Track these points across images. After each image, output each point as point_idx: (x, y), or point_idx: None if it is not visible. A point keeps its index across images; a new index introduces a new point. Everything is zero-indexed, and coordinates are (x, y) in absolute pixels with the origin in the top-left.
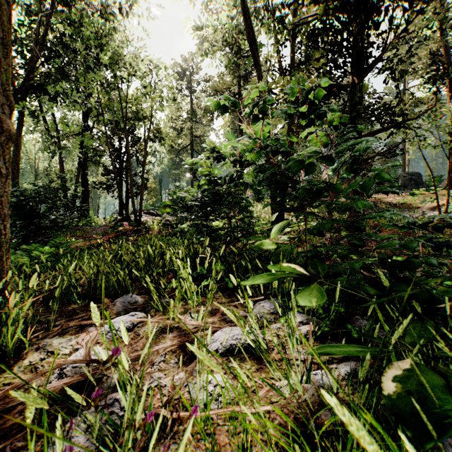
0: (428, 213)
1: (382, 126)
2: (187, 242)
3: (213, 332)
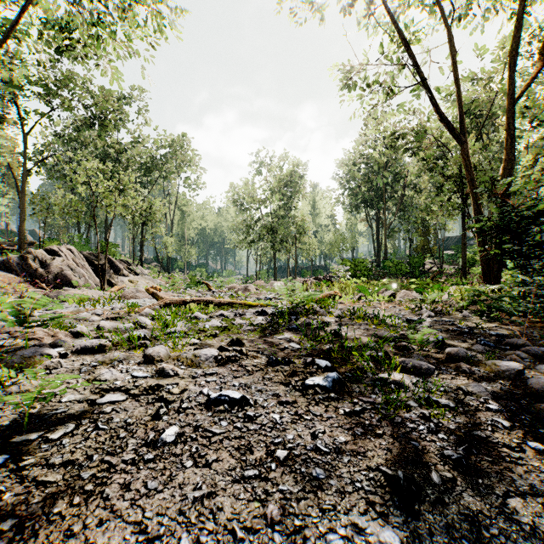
0: None
1: None
2: None
3: None
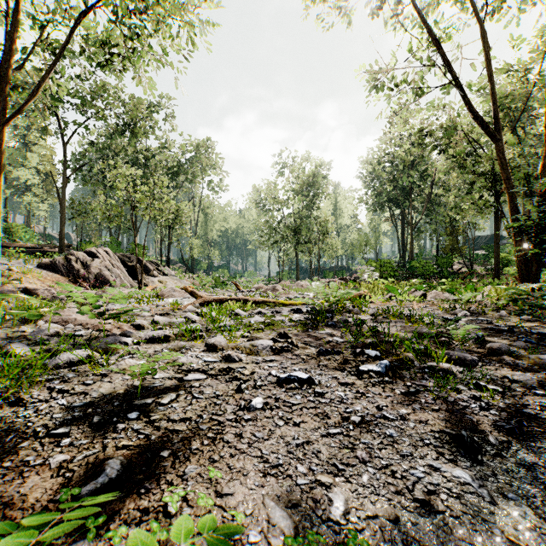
0: None
1: None
2: None
3: None
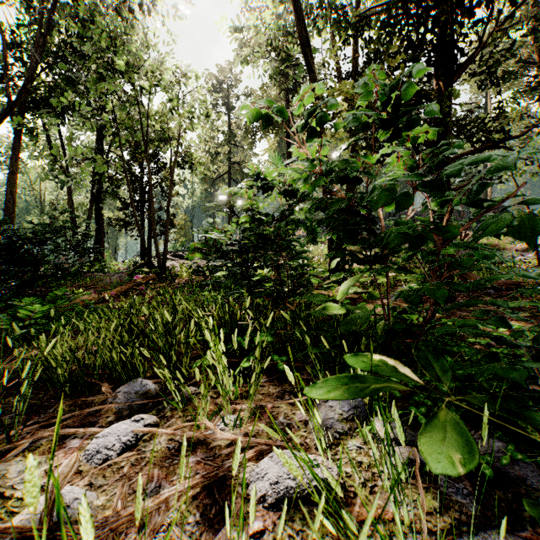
0: (519, 256)
1: (473, 147)
2: (221, 300)
3: (258, 456)
